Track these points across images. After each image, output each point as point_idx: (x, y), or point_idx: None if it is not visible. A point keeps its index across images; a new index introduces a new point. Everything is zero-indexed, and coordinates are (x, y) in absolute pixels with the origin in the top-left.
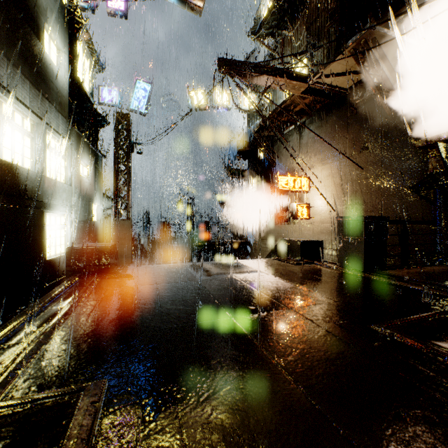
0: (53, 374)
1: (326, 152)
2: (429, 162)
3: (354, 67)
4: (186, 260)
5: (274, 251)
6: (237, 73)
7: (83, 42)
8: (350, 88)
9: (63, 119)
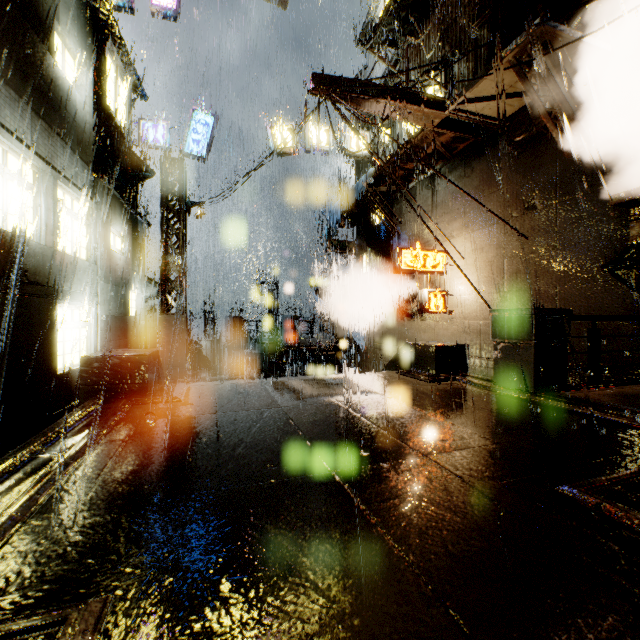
0: (22, 583)
1: (472, 214)
2: (630, 228)
3: (515, 86)
4: (266, 372)
5: (396, 361)
6: (341, 95)
7: (116, 54)
8: (508, 119)
9: (84, 166)
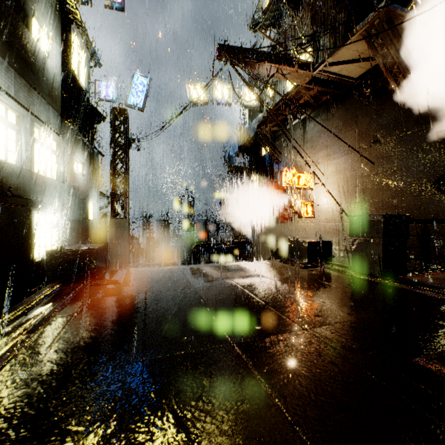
0: None
1: (332, 146)
2: None
3: (365, 53)
4: (185, 259)
5: (278, 252)
6: (238, 60)
7: (78, 34)
8: (359, 77)
9: (54, 112)
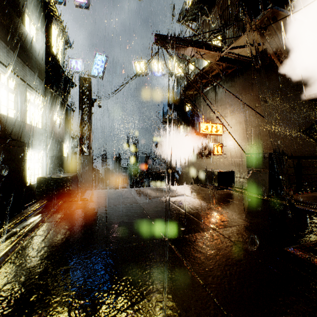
0: None
1: (235, 105)
2: (316, 111)
3: (258, 40)
4: (132, 184)
5: (197, 179)
6: (169, 45)
7: (56, 25)
8: (254, 57)
9: (40, 81)
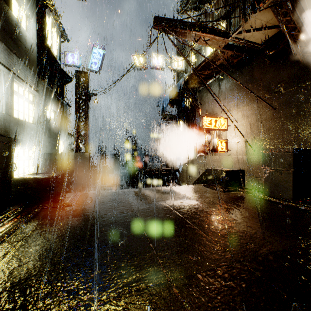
0: None
1: (242, 97)
2: None
3: (270, 22)
4: (130, 182)
5: (201, 178)
6: (170, 28)
7: (51, 16)
8: (263, 43)
9: (31, 72)
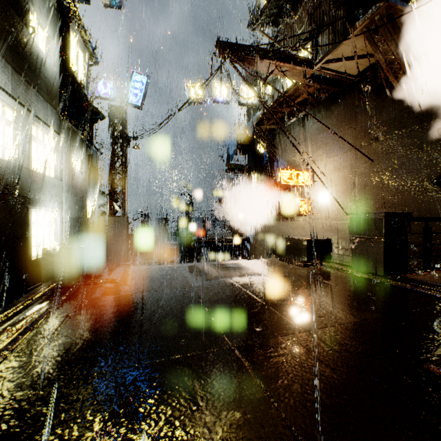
0: None
1: (331, 144)
2: None
3: (365, 50)
4: (184, 257)
5: (277, 250)
6: (237, 57)
7: (77, 32)
8: (358, 74)
9: (52, 110)
